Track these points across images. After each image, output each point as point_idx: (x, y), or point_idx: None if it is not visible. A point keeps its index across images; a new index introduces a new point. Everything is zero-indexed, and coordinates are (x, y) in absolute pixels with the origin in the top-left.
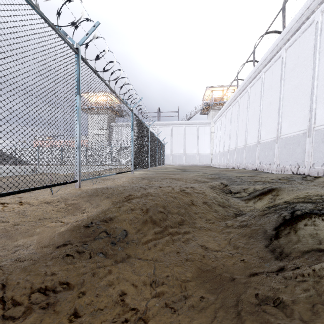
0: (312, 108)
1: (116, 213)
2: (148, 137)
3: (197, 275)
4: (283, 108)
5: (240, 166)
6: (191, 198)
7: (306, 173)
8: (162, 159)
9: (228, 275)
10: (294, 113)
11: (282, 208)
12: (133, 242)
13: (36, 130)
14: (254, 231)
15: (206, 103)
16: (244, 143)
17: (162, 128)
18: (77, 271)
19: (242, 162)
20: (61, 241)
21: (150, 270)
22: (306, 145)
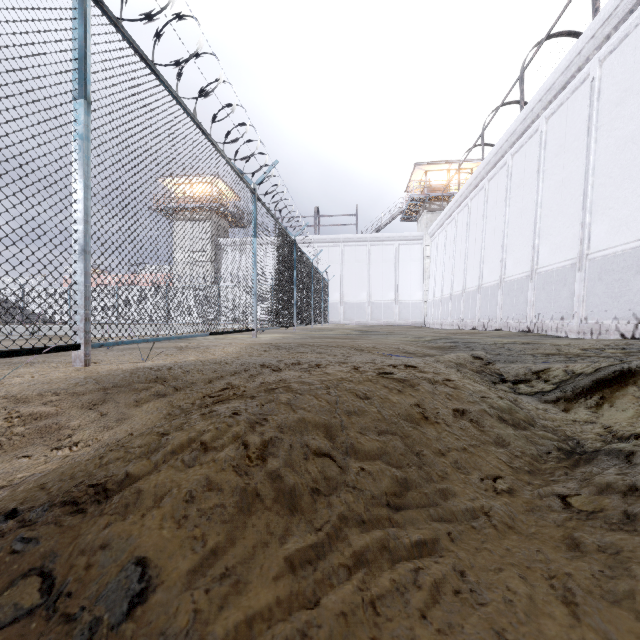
0: None
1: (133, 467)
2: (293, 259)
3: None
4: (594, 192)
5: (490, 324)
6: (417, 398)
7: None
8: (323, 311)
9: None
10: (624, 200)
11: None
12: None
13: None
14: None
15: (415, 196)
16: (500, 274)
17: (323, 248)
18: None
19: (495, 316)
20: None
21: None
22: None
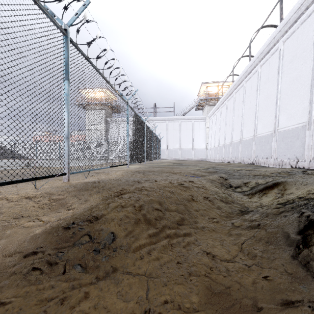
0: (312, 100)
1: (103, 212)
2: (144, 131)
3: (206, 300)
4: (280, 101)
5: (236, 160)
6: (191, 193)
7: (306, 167)
8: (158, 154)
9: (251, 303)
10: (292, 105)
11: (301, 205)
12: (122, 249)
13: (14, 115)
14: (271, 234)
15: (202, 98)
16: (240, 137)
17: (158, 123)
18: (38, 298)
19: (238, 157)
20: (31, 248)
21: (142, 291)
22: (306, 138)
